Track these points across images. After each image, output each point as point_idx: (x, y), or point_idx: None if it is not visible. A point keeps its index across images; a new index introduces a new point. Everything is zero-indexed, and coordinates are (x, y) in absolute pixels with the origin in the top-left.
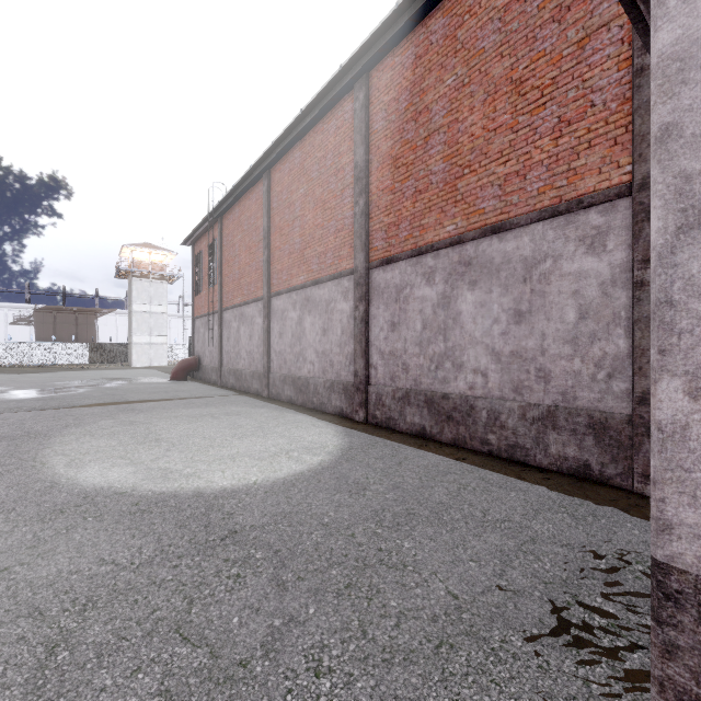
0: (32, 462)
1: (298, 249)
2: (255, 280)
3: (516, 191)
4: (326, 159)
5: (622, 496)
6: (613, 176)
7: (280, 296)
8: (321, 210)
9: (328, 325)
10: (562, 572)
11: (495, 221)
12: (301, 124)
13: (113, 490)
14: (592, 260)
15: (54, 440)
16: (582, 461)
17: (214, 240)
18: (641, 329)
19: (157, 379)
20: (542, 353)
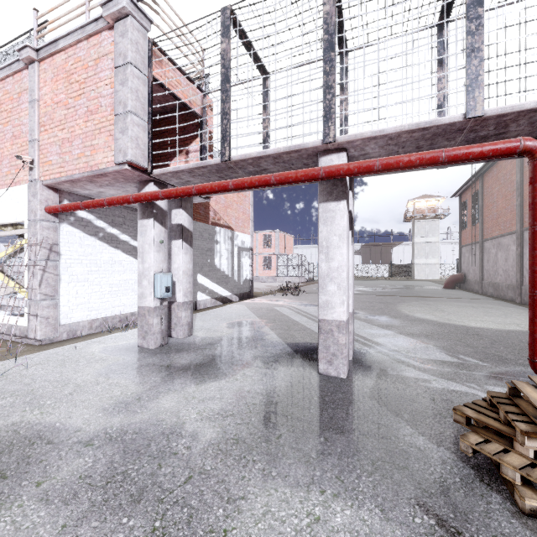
0: (396, 310)
1: None
2: (510, 219)
3: None
4: None
5: None
6: None
7: None
8: None
9: None
10: None
11: None
12: None
13: (429, 319)
14: None
15: (398, 305)
16: None
17: (476, 192)
18: None
19: (433, 287)
20: None
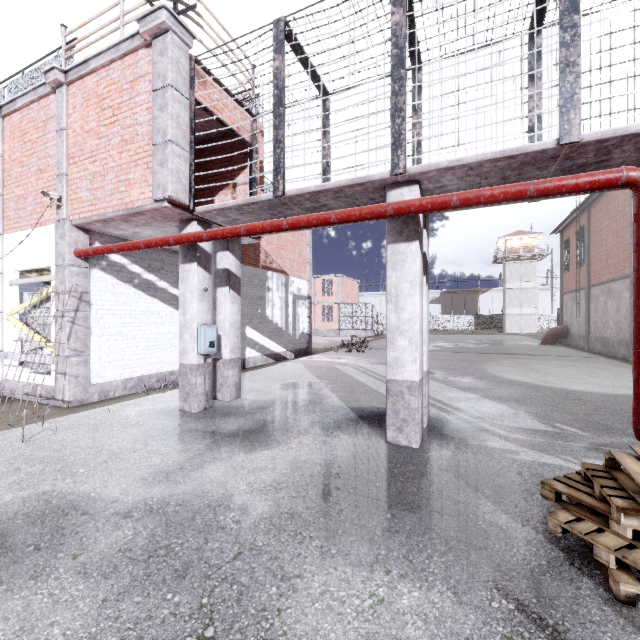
0: (481, 369)
1: None
2: (622, 260)
3: None
4: None
5: None
6: None
7: None
8: None
9: None
10: None
11: None
12: None
13: (521, 381)
14: None
15: (484, 364)
16: None
17: (581, 227)
18: None
19: (529, 343)
20: None
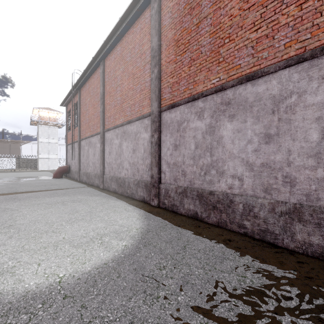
0: None
1: (119, 103)
2: (96, 123)
3: (266, 48)
4: (135, 48)
5: None
6: None
7: (109, 131)
8: (132, 79)
9: (135, 147)
10: None
11: (249, 72)
12: (120, 28)
13: None
14: None
15: None
16: None
17: (76, 102)
18: None
19: (46, 177)
20: (288, 164)
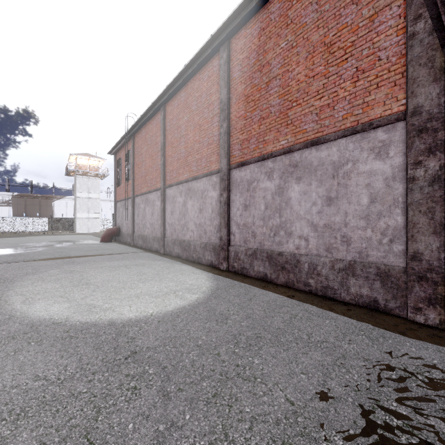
0: None
1: (183, 156)
2: (155, 177)
3: (327, 117)
4: (202, 97)
5: (400, 322)
6: (394, 107)
7: (172, 187)
8: (198, 131)
9: (202, 206)
10: (366, 381)
11: (313, 137)
12: (185, 74)
13: (52, 320)
14: (379, 163)
15: (16, 284)
16: (372, 298)
17: (129, 151)
18: (413, 209)
19: (91, 241)
20: (345, 225)
